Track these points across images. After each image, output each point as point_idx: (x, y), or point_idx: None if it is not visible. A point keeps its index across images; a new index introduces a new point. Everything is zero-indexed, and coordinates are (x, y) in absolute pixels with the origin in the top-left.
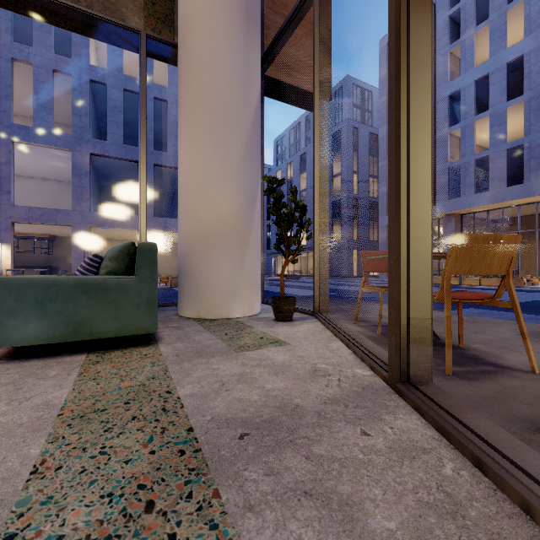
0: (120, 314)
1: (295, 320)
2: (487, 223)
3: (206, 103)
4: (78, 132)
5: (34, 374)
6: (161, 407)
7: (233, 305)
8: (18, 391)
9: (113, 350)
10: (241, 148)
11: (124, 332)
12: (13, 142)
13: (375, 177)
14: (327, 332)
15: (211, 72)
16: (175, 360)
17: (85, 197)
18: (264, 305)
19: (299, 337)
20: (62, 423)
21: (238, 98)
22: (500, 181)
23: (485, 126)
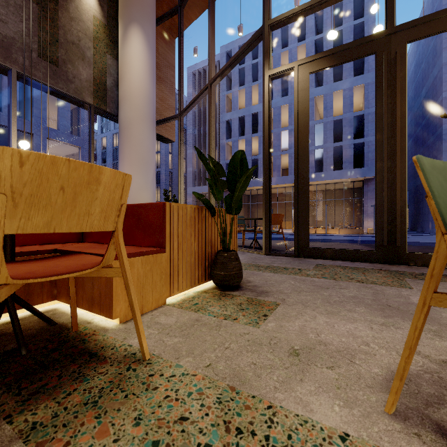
0: None
1: None
2: (244, 197)
3: (139, 158)
4: None
5: None
6: None
7: None
8: None
9: None
10: (152, 176)
11: None
12: None
13: (184, 158)
14: None
15: (141, 146)
16: None
17: None
18: None
19: None
20: None
21: (151, 156)
22: None
23: (243, 143)
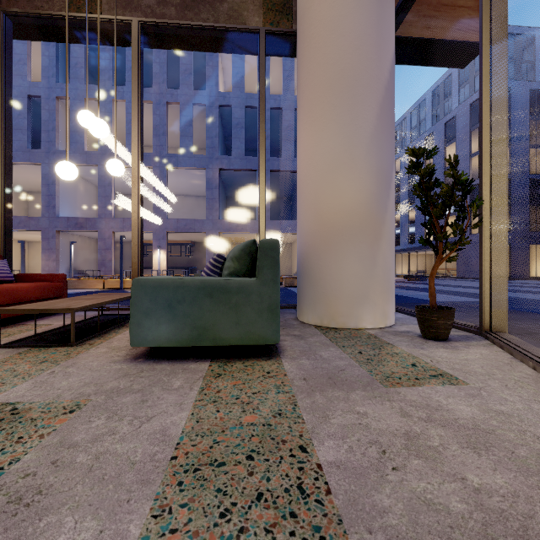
0: (241, 320)
1: (453, 339)
2: None
3: (329, 77)
4: (210, 152)
5: (161, 381)
6: (296, 480)
7: (362, 313)
8: (143, 404)
9: (235, 360)
10: (372, 120)
11: (245, 341)
12: (167, 168)
13: (539, 147)
14: (525, 368)
15: (335, 38)
16: (304, 387)
17: (215, 207)
18: (396, 314)
19: (476, 372)
20: (172, 475)
21: (368, 60)
22: None
23: None
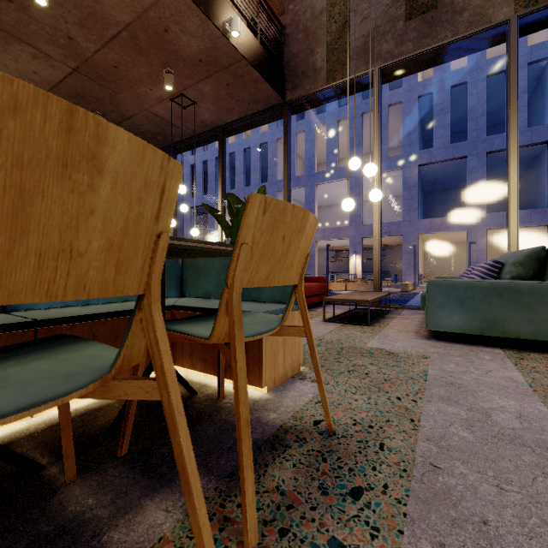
0: (533, 318)
1: None
2: None
3: None
4: (407, 149)
5: (470, 354)
6: None
7: None
8: (473, 363)
9: (526, 351)
10: None
11: (538, 337)
12: (362, 176)
13: None
14: None
15: None
16: None
17: (413, 207)
18: None
19: None
20: (544, 397)
21: None
22: None
23: None
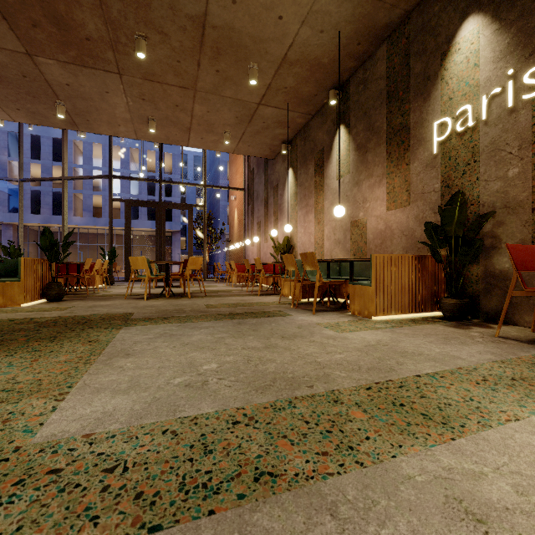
0: None
1: None
2: (39, 235)
3: None
4: None
5: None
6: None
7: None
8: None
9: None
10: None
11: None
12: None
13: None
14: None
15: None
16: None
17: None
18: None
19: None
20: None
21: None
22: (49, 210)
23: (38, 167)
